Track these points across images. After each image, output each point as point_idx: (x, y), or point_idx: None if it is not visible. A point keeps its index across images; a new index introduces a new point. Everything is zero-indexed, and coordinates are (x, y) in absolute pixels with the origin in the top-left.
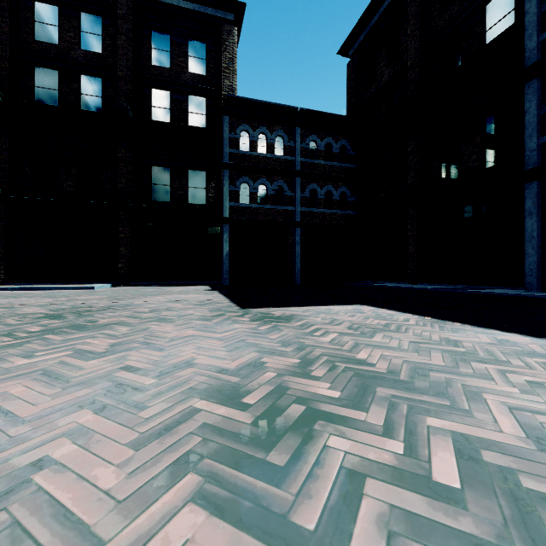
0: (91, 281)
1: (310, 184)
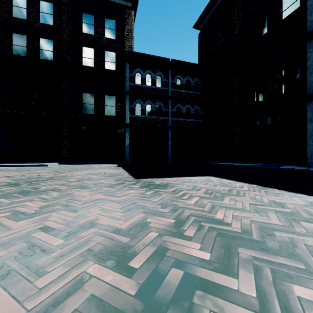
0: (46, 161)
1: (177, 104)
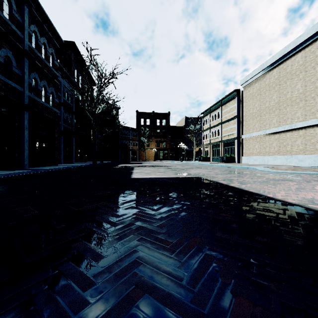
0: None
1: None
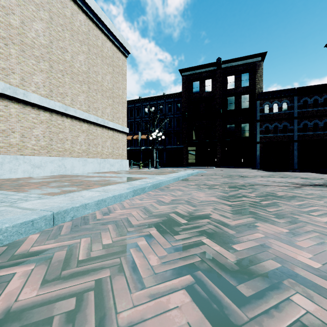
0: (208, 166)
1: (303, 121)
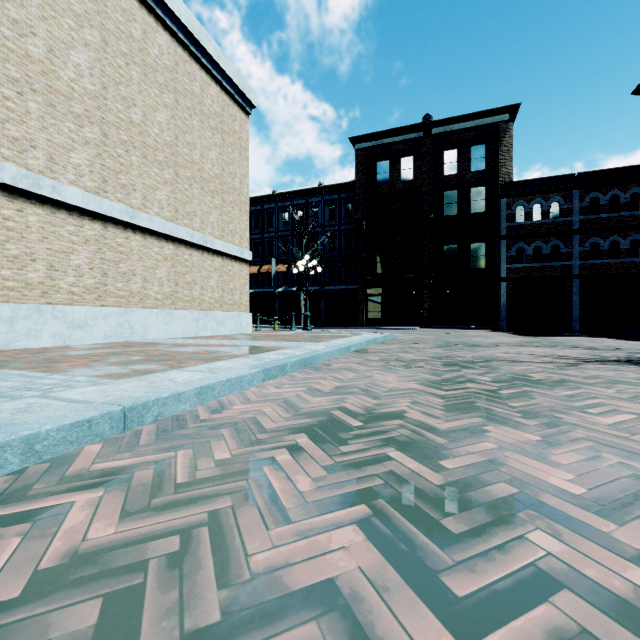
0: (407, 325)
1: (591, 238)
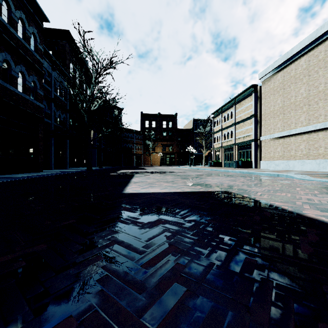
0: None
1: None
